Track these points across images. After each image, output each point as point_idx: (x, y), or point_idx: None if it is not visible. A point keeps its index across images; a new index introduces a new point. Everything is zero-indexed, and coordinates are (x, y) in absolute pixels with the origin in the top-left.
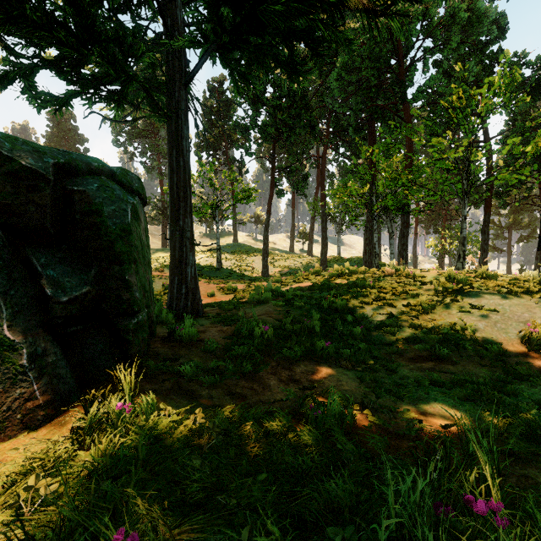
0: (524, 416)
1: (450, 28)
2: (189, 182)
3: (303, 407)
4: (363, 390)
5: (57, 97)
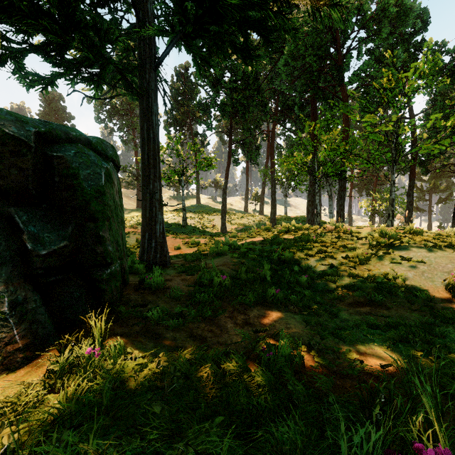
0: (453, 356)
1: (381, 21)
2: (158, 151)
3: (256, 349)
4: (309, 333)
5: (43, 78)
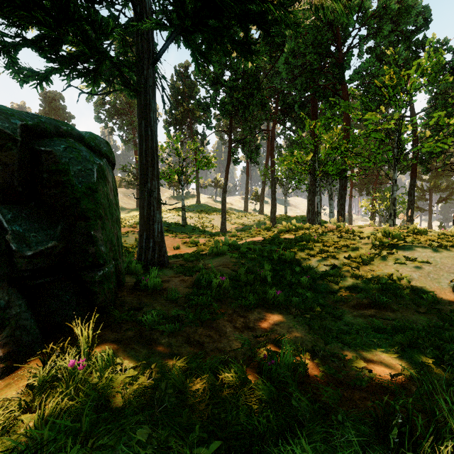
0: None
1: (383, 18)
2: (156, 149)
3: (257, 356)
4: (312, 337)
5: (38, 73)
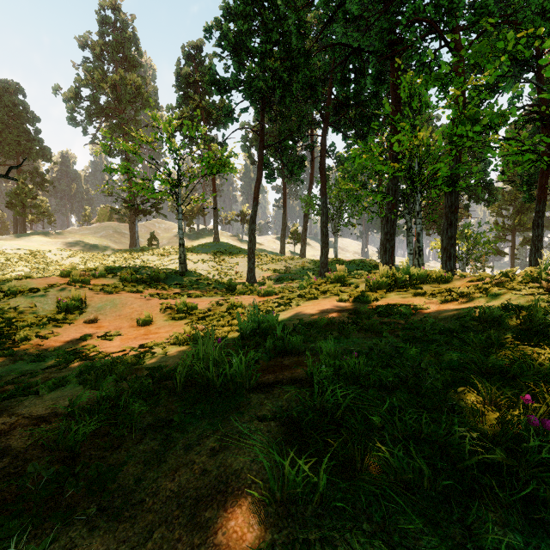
0: None
1: None
2: None
3: None
4: None
5: None
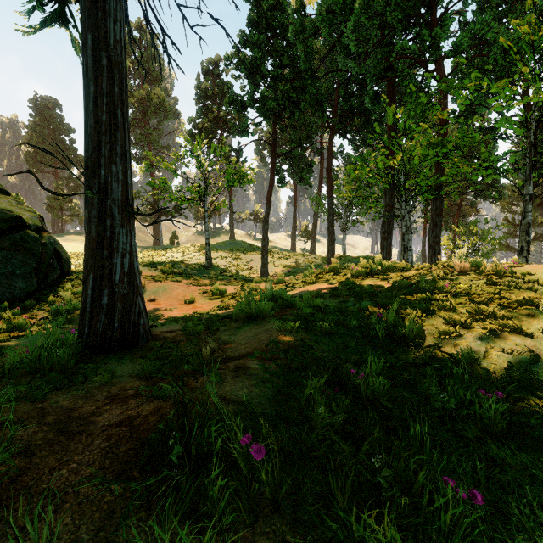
0: None
1: None
2: (122, 100)
3: None
4: None
5: None
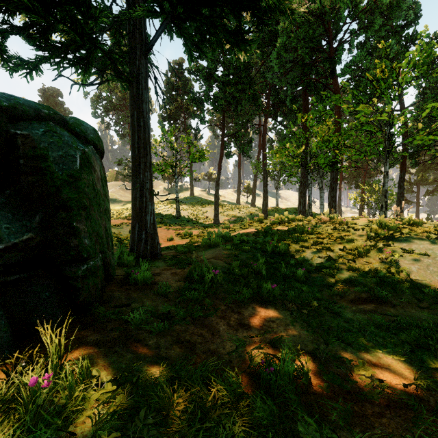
0: None
1: (374, 12)
2: (149, 140)
3: (253, 360)
4: (312, 336)
5: (28, 62)
